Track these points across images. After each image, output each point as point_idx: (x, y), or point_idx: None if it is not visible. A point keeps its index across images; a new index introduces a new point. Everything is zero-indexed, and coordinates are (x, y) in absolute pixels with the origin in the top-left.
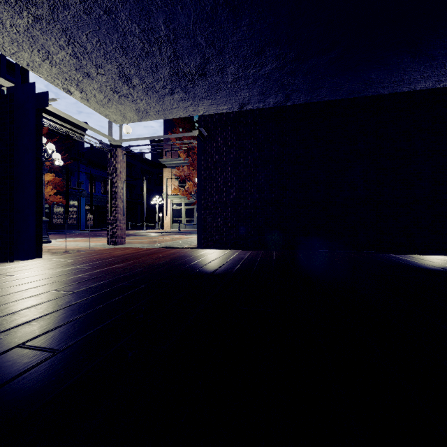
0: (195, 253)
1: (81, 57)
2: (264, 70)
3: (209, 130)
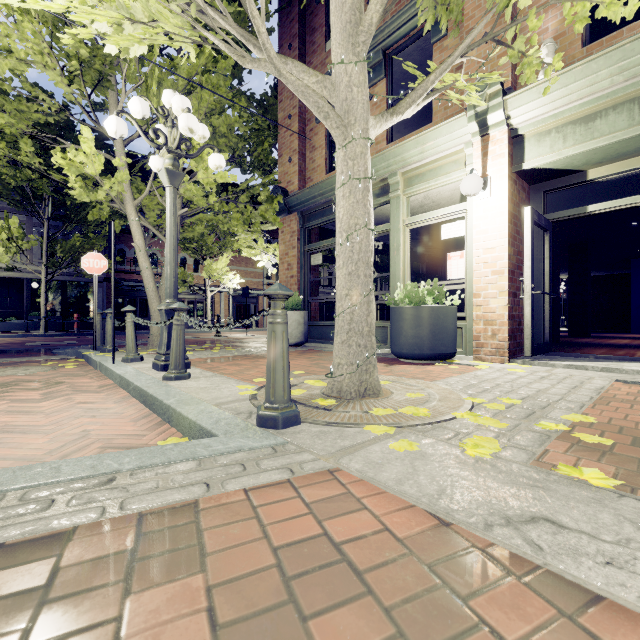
0: None
1: None
2: (600, 272)
3: None
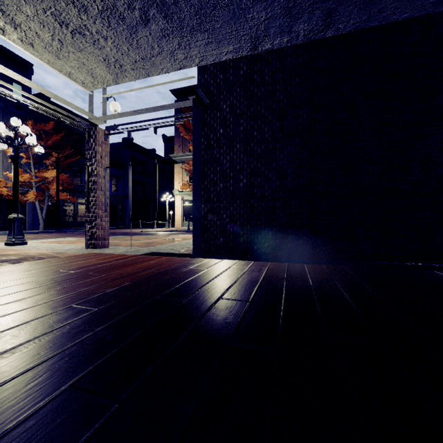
0: (184, 266)
1: None
2: None
3: (211, 96)
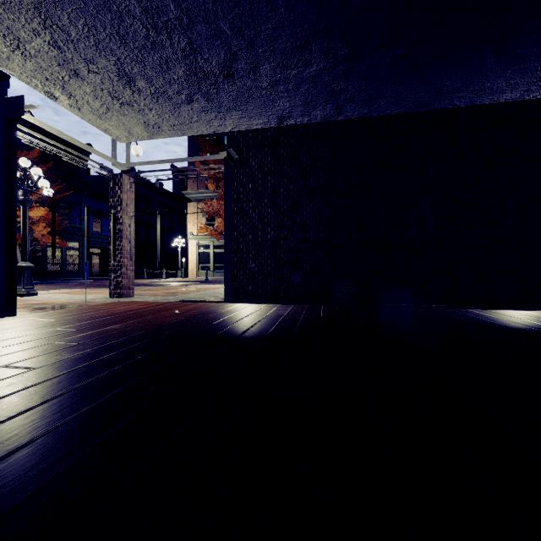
0: (221, 308)
1: (64, 47)
2: (309, 72)
3: (241, 152)
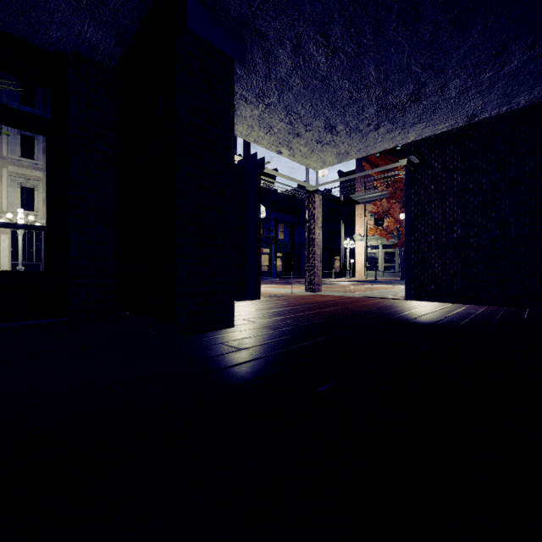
0: (405, 304)
1: (294, 122)
2: (507, 69)
3: (422, 156)
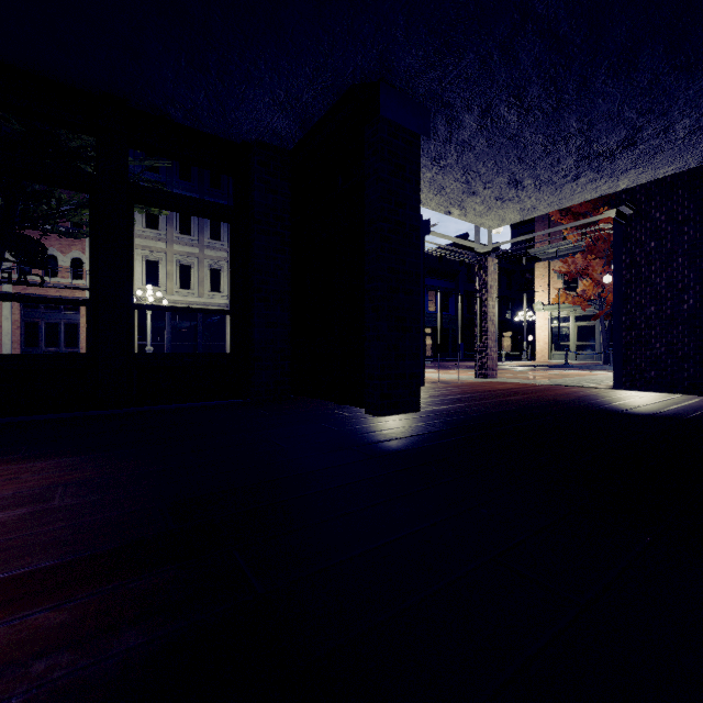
0: (614, 394)
1: (471, 181)
2: None
3: (637, 205)
